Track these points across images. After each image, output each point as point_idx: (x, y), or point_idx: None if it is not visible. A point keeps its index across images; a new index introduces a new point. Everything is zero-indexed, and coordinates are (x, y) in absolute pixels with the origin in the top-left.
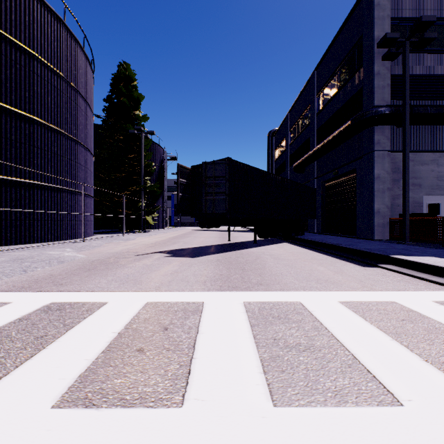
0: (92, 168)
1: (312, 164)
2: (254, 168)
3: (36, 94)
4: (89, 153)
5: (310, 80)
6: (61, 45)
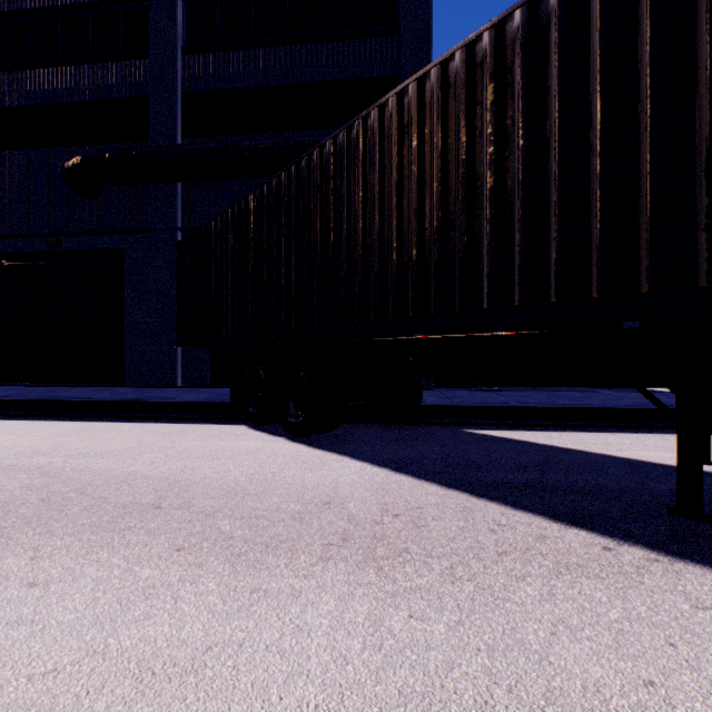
0: None
1: (167, 183)
2: None
3: None
4: None
5: None
6: None
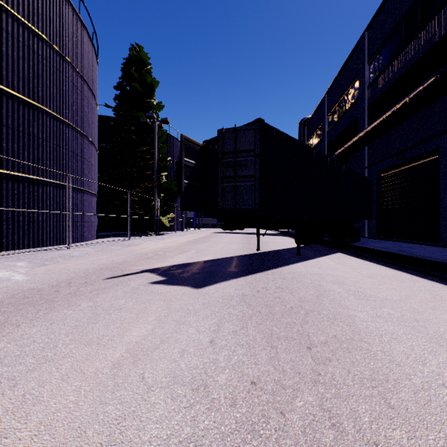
0: (93, 159)
1: (361, 150)
2: (297, 142)
3: (5, 56)
4: (87, 141)
5: (358, 45)
6: (43, 0)
